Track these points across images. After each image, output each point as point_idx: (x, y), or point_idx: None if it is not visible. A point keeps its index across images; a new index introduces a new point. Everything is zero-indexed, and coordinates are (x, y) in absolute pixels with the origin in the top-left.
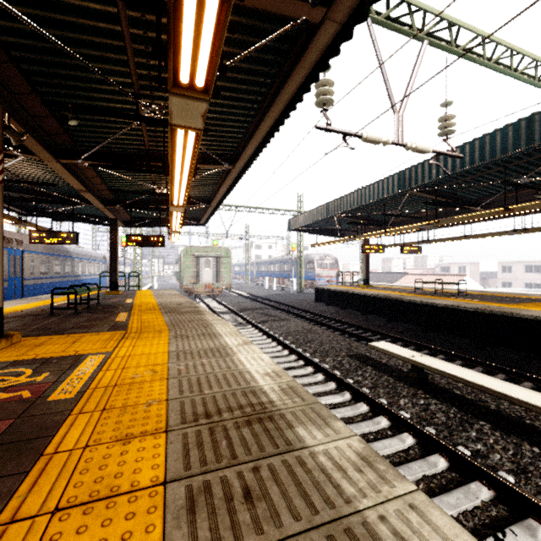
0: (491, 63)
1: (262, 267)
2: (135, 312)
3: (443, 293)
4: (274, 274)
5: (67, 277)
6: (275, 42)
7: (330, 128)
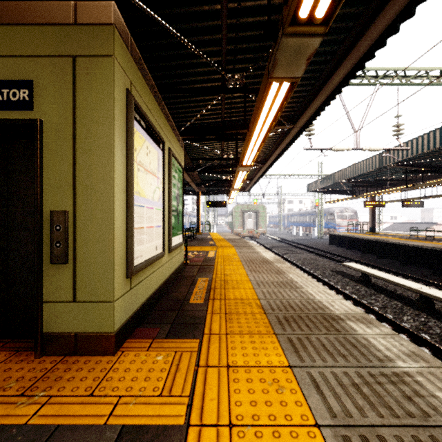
0: (436, 82)
1: (292, 218)
2: (215, 241)
3: (434, 239)
4: (301, 224)
5: None
6: None
7: (311, 148)
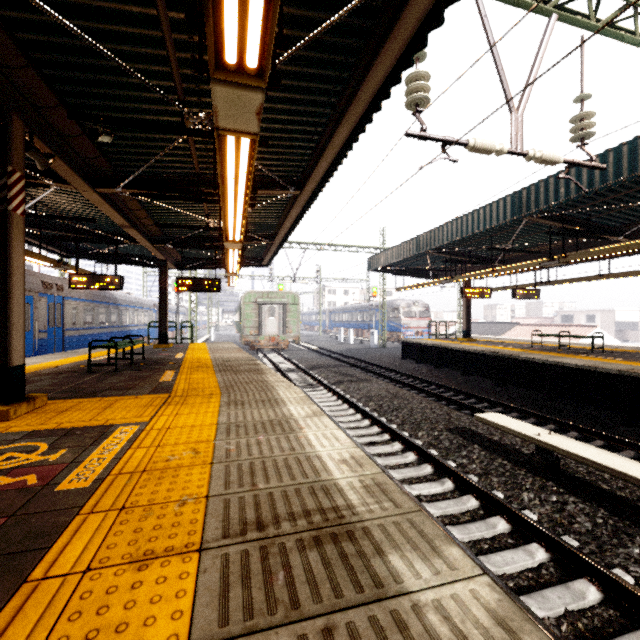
0: None
1: (336, 316)
2: (184, 370)
3: (570, 349)
4: (350, 324)
5: (113, 328)
6: (353, 19)
7: (425, 134)
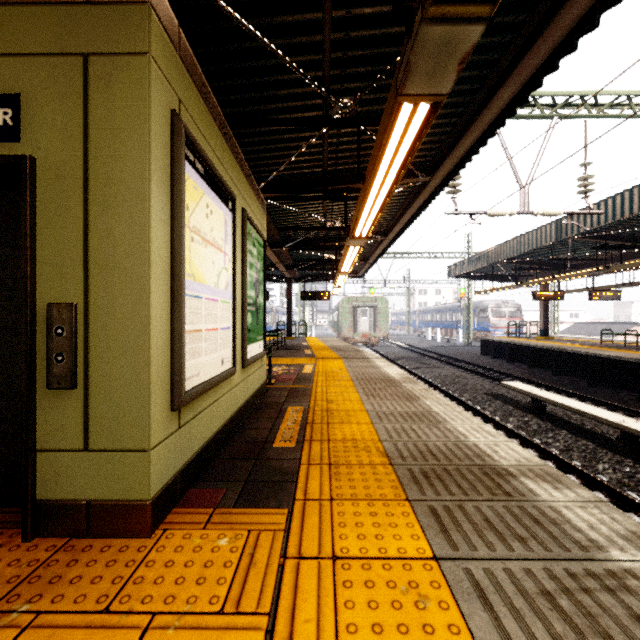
0: None
1: (426, 316)
2: (314, 350)
3: (637, 347)
4: (439, 324)
5: None
6: None
7: (456, 212)
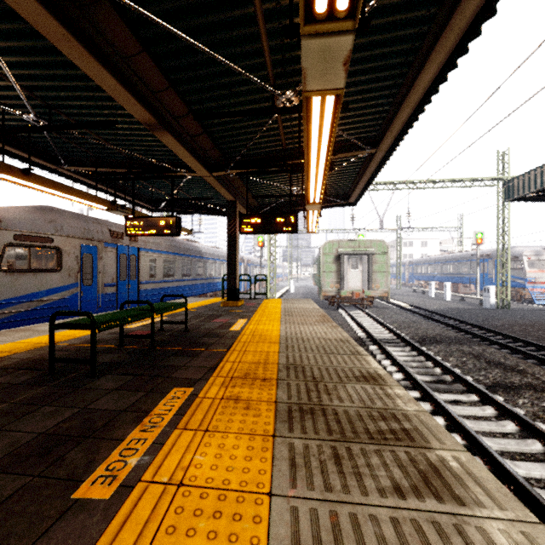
0: None
1: (419, 268)
2: (212, 388)
3: None
4: (439, 277)
5: (198, 280)
6: None
7: None
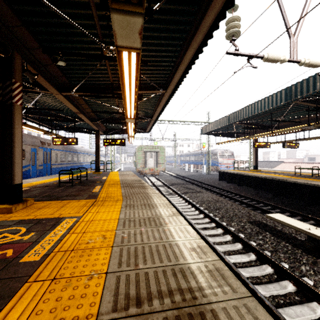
0: None
1: (184, 158)
2: (105, 185)
3: (319, 177)
4: (191, 162)
5: (74, 163)
6: None
7: (237, 52)
